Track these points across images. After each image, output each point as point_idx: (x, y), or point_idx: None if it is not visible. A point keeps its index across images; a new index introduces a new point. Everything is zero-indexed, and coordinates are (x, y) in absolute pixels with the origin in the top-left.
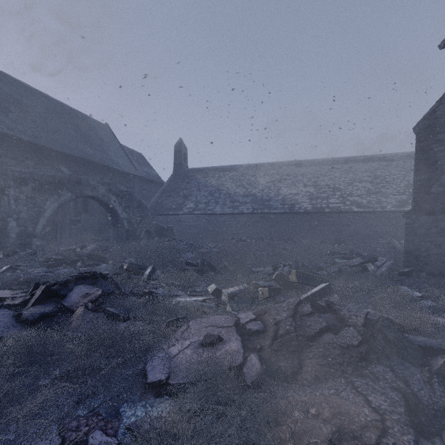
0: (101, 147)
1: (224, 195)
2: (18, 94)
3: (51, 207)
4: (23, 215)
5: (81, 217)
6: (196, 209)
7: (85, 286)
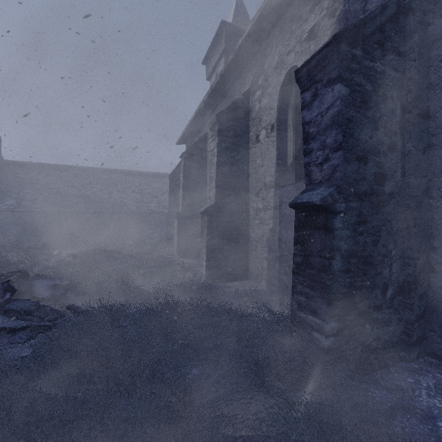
0: None
1: (55, 194)
2: None
3: None
4: None
5: None
6: (19, 206)
7: None
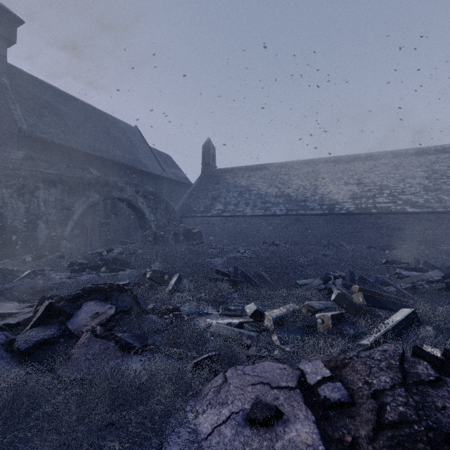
0: (130, 149)
1: (255, 195)
2: (52, 100)
3: (80, 209)
4: (52, 217)
5: (111, 219)
6: (225, 211)
7: (96, 303)
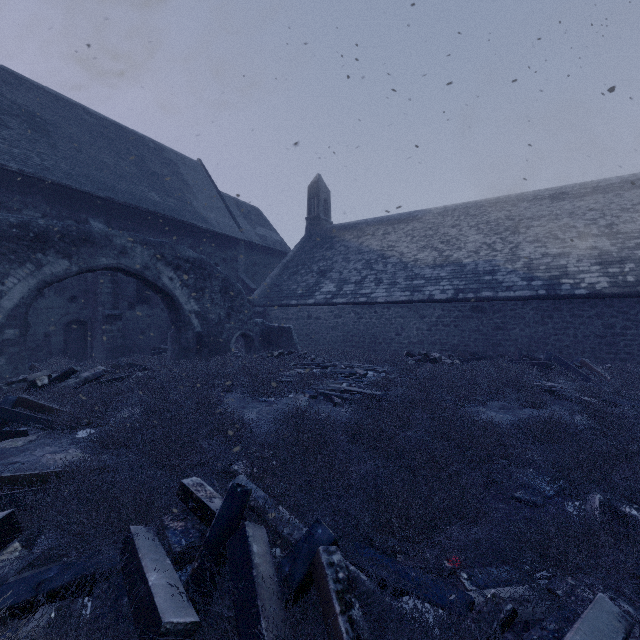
0: (179, 192)
1: (394, 265)
2: (36, 106)
3: (19, 288)
4: None
5: (135, 310)
6: (338, 295)
7: None
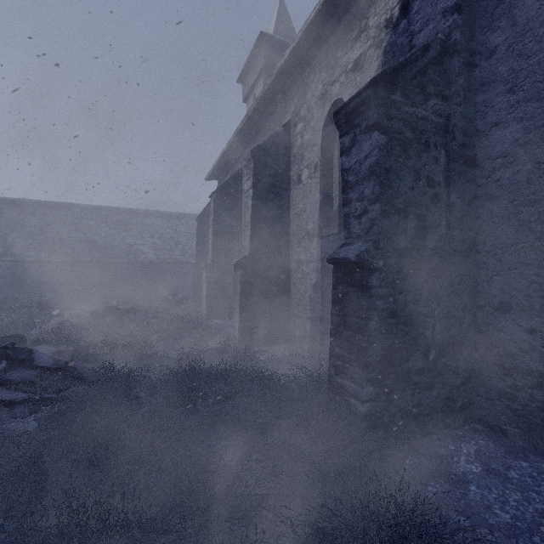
0: None
1: (53, 239)
2: None
3: None
4: None
5: None
6: (7, 255)
7: None
